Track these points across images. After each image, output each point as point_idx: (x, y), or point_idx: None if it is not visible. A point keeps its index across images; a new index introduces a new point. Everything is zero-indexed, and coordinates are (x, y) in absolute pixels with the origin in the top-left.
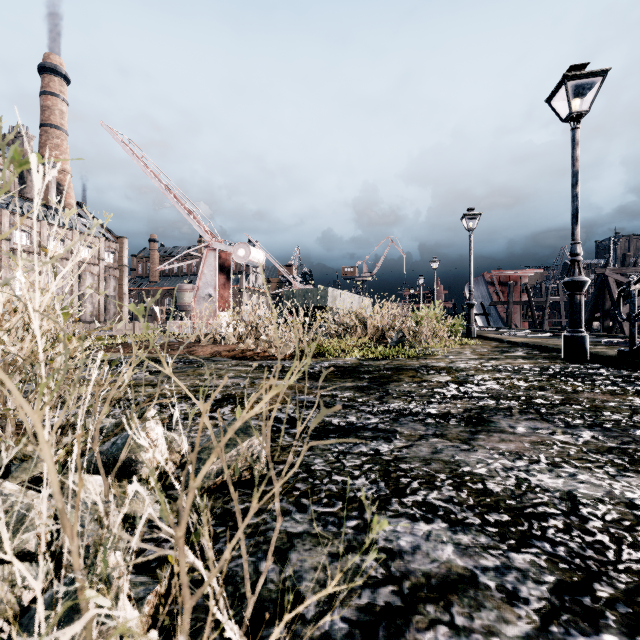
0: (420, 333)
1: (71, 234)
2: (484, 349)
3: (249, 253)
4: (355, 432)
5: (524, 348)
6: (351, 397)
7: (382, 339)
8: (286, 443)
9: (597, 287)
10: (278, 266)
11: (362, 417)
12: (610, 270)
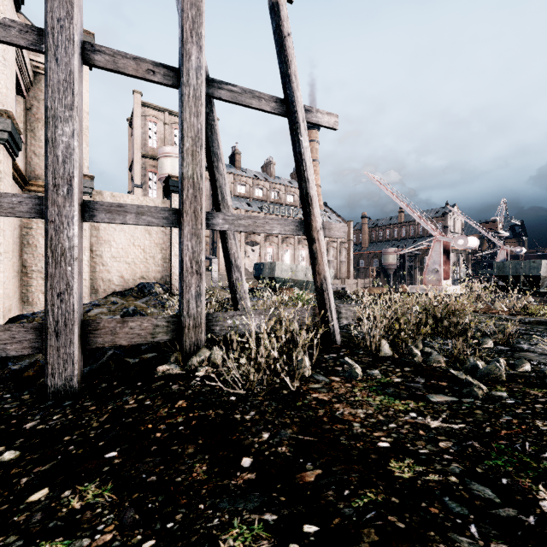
0: None
1: None
2: None
3: (467, 242)
4: (537, 335)
5: None
6: (540, 330)
7: None
8: (514, 334)
9: None
10: (482, 231)
11: (542, 334)
12: None
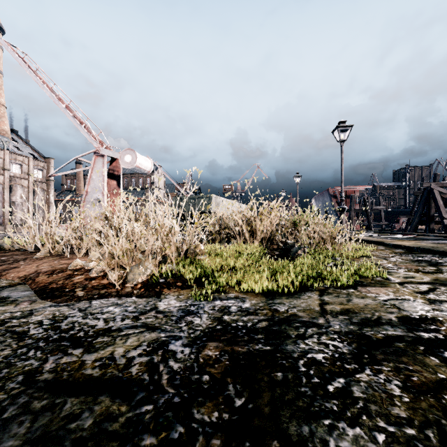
0: (301, 236)
1: (3, 153)
2: (394, 257)
3: (135, 159)
4: None
5: (432, 255)
6: None
7: (270, 244)
8: None
9: (424, 197)
10: (173, 181)
11: None
12: (434, 184)
